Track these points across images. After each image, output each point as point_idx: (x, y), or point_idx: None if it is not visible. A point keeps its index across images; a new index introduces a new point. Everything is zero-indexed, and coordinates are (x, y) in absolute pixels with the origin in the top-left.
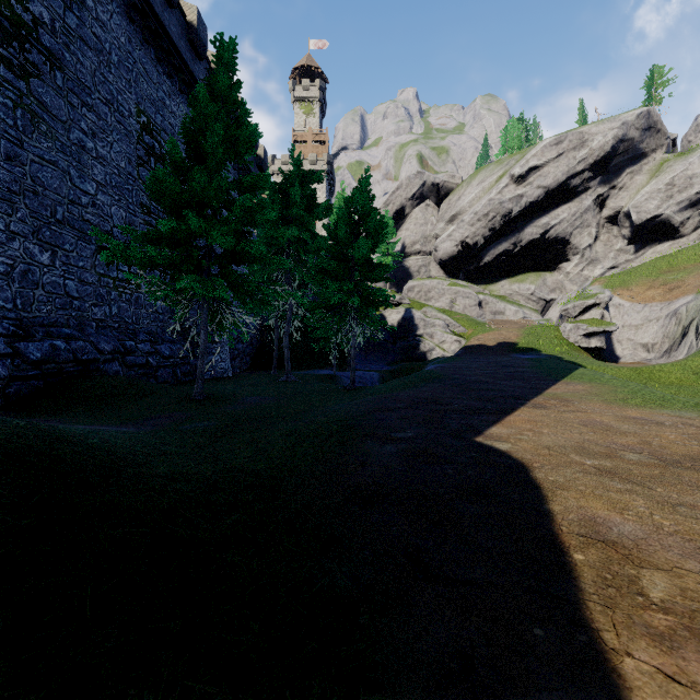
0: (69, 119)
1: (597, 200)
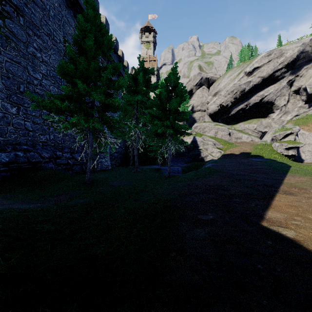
0: (27, 41)
1: (289, 82)
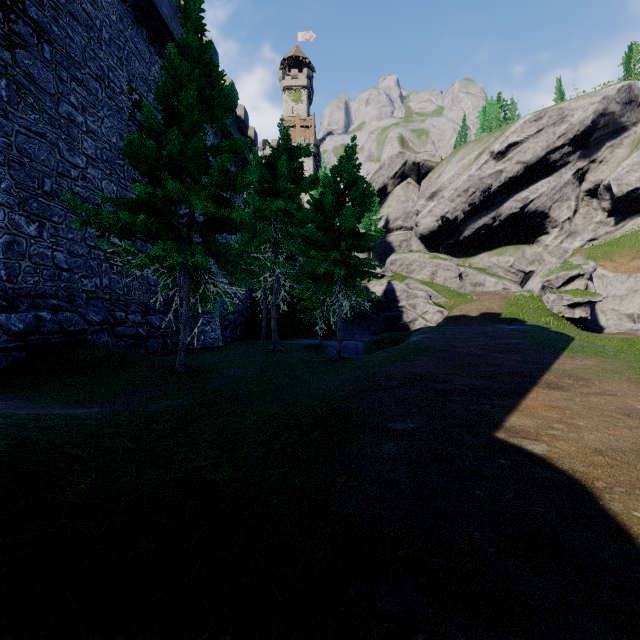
0: (58, 93)
1: (577, 174)
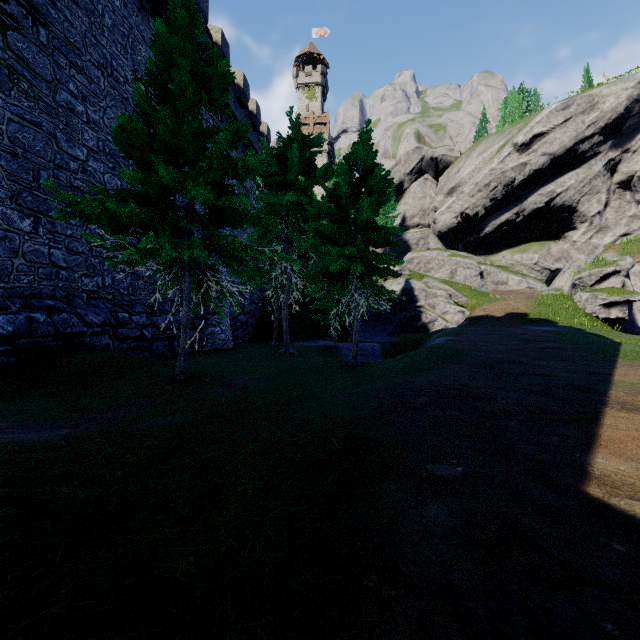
0: (55, 79)
1: (608, 165)
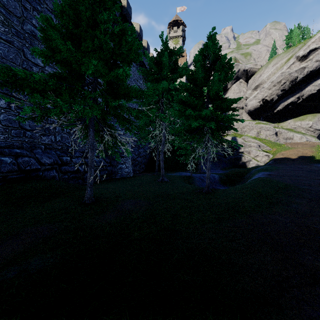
0: (23, 16)
1: None
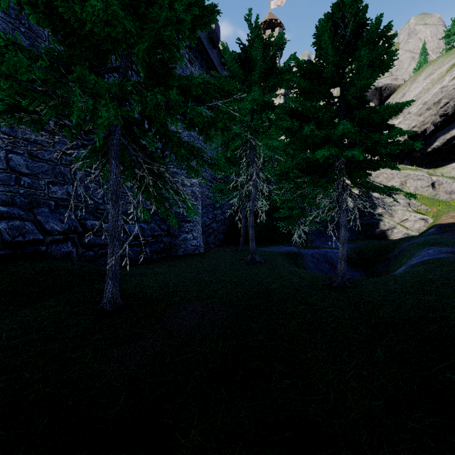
0: None
1: None
